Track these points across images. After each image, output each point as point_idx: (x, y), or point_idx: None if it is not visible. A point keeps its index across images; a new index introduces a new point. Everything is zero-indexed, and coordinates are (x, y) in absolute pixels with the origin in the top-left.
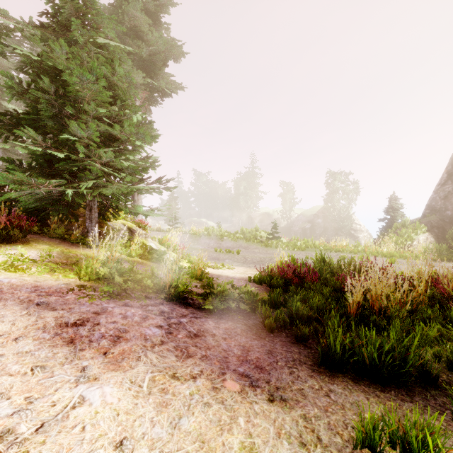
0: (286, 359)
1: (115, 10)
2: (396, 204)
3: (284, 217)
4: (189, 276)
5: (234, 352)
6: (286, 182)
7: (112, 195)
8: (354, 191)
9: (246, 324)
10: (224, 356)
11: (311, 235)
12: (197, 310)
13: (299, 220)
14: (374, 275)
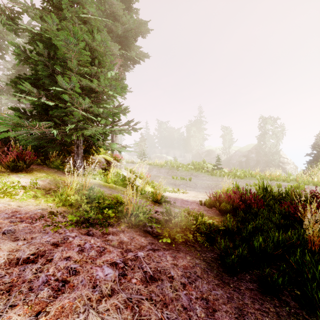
0: None
1: (99, 1)
2: None
3: (224, 153)
4: (151, 199)
5: (197, 314)
6: (225, 127)
7: (92, 135)
8: (282, 132)
9: (205, 259)
10: None
11: (246, 166)
12: (156, 239)
13: (236, 155)
14: None
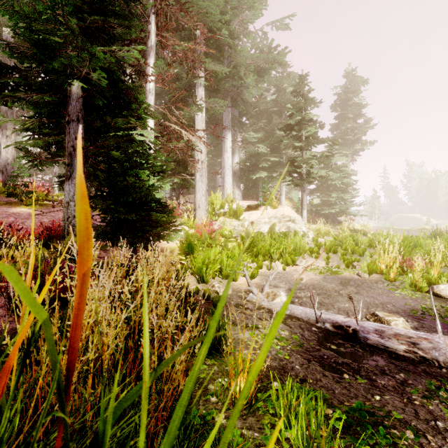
0: None
1: (339, 125)
2: None
3: None
4: None
5: None
6: None
7: (343, 209)
8: None
9: None
10: None
11: None
12: None
13: None
14: None
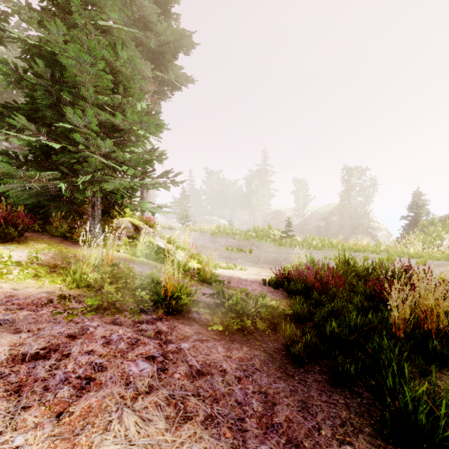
0: (331, 423)
1: (123, 1)
2: (420, 200)
3: (297, 215)
4: (198, 279)
5: (253, 408)
6: (299, 179)
7: (114, 190)
8: (372, 187)
9: (266, 350)
10: (239, 416)
11: (325, 233)
12: (204, 327)
13: (313, 218)
14: (420, 284)
